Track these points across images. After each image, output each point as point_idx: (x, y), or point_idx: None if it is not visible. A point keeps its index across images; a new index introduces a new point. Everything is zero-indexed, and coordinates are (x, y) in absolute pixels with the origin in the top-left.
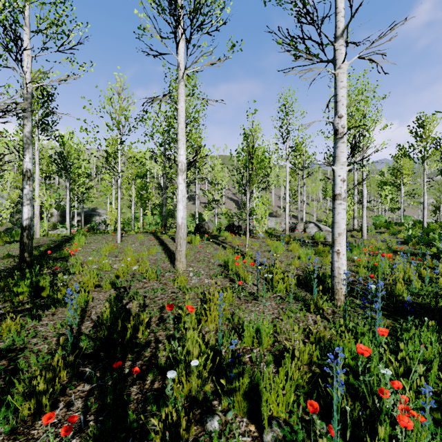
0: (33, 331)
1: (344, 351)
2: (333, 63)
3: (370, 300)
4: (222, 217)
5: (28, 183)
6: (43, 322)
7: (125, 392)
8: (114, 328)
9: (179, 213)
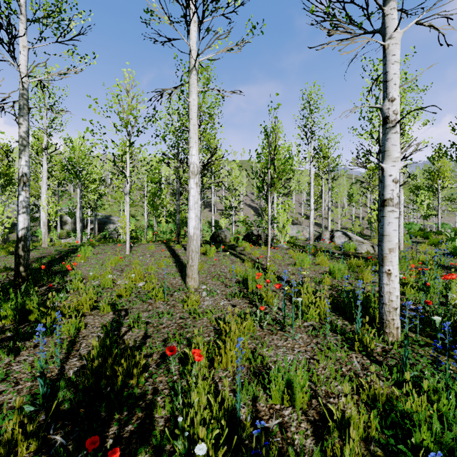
0: (2, 373)
1: (421, 429)
2: (381, 34)
3: (448, 346)
4: (239, 224)
5: (24, 189)
6: (20, 357)
7: None
8: (102, 372)
9: (190, 222)
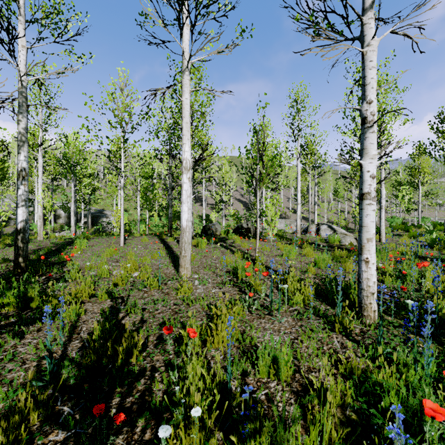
0: (10, 354)
1: (390, 394)
2: (360, 41)
3: (416, 324)
4: (229, 218)
5: (23, 183)
6: (25, 340)
7: None
8: (104, 351)
9: (183, 214)
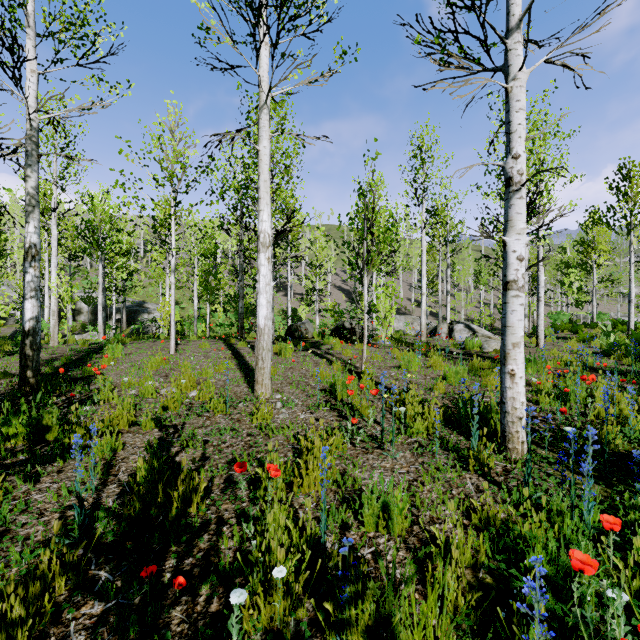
0: (22, 503)
1: (536, 549)
2: (503, 72)
3: (573, 457)
4: (326, 314)
5: (33, 265)
6: (41, 484)
7: (161, 619)
8: (152, 498)
9: (260, 310)
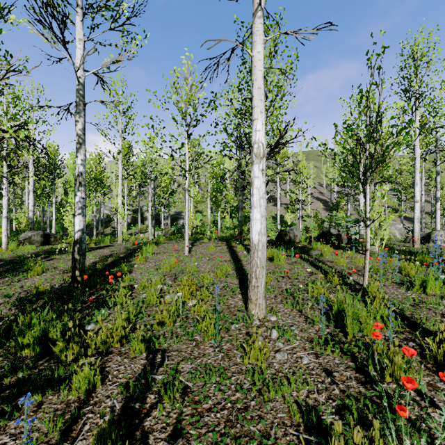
0: None
1: None
2: None
3: None
4: (306, 219)
5: (80, 189)
6: (1, 437)
7: None
8: None
9: (253, 224)
